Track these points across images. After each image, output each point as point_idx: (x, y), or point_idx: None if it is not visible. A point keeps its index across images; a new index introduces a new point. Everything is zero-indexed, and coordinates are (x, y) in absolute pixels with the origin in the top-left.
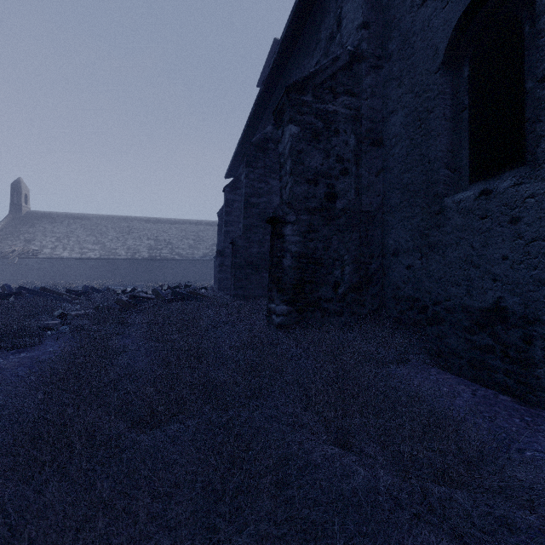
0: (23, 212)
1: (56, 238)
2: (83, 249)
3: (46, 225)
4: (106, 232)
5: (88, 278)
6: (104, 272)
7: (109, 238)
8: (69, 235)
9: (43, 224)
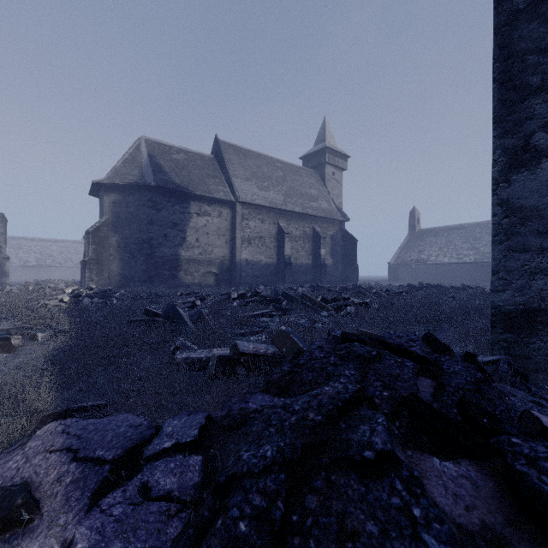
0: (416, 231)
1: (438, 248)
2: (459, 255)
3: (431, 238)
4: (479, 237)
5: (464, 280)
6: (477, 275)
7: (483, 243)
8: (448, 244)
9: (429, 238)
